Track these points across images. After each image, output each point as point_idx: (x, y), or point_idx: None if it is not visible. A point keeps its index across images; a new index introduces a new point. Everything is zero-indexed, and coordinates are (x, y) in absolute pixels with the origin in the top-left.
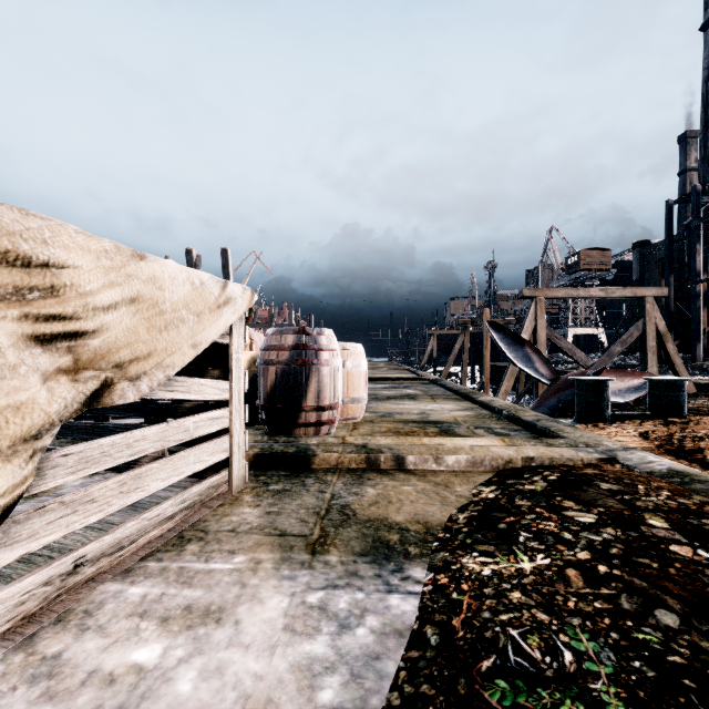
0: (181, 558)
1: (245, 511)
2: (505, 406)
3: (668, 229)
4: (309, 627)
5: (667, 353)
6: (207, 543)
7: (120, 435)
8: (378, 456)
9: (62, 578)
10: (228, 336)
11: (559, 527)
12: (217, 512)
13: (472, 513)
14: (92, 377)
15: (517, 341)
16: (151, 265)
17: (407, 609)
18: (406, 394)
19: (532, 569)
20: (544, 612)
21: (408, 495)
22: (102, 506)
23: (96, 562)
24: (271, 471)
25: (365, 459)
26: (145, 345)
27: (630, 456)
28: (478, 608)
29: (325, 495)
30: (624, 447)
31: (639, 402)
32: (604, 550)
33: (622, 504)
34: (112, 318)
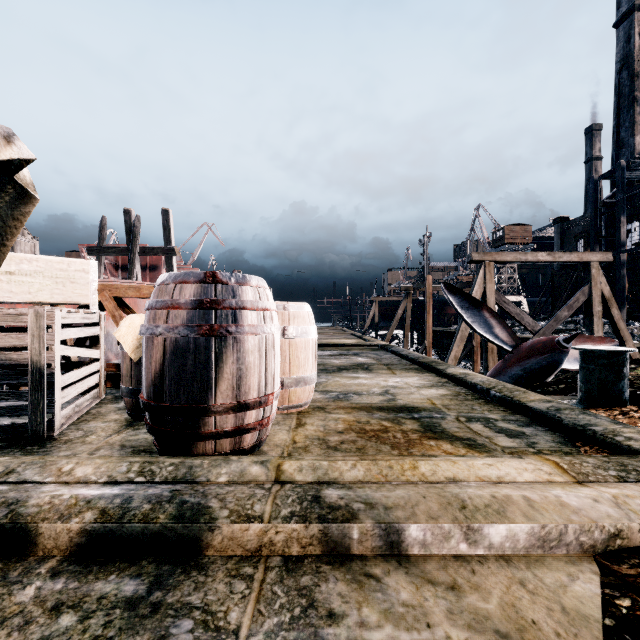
0: None
1: None
2: (489, 382)
3: (594, 203)
4: None
5: (612, 318)
6: None
7: None
8: (346, 529)
9: None
10: None
11: None
12: None
13: None
14: None
15: (475, 305)
16: None
17: None
18: (358, 364)
19: None
20: None
21: None
22: None
23: None
24: (107, 579)
25: (318, 534)
26: None
27: None
28: None
29: None
30: None
31: None
32: None
33: None
34: None
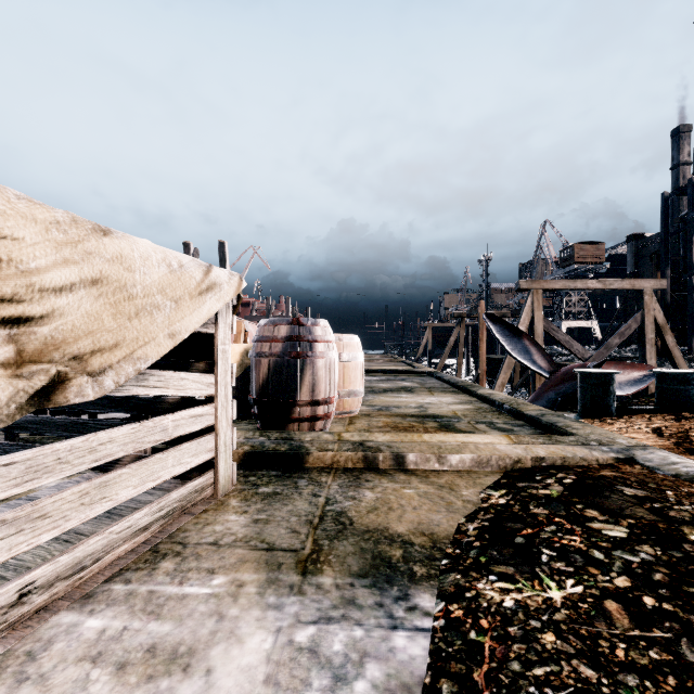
0: (152, 579)
1: (230, 518)
2: (506, 399)
3: (664, 222)
4: (296, 679)
5: (666, 346)
6: (184, 559)
7: (80, 438)
8: (376, 455)
9: (3, 612)
10: (214, 325)
11: (587, 543)
12: (199, 520)
13: (483, 523)
14: (39, 371)
15: (515, 333)
16: (117, 242)
17: (415, 654)
18: (402, 387)
19: (563, 600)
20: (588, 664)
21: (410, 500)
22: (57, 522)
23: (49, 587)
24: (262, 470)
25: (362, 457)
26: (111, 334)
27: (650, 456)
28: (503, 656)
29: (318, 500)
30: (640, 445)
31: (638, 395)
32: (645, 575)
33: (653, 514)
34: (67, 302)
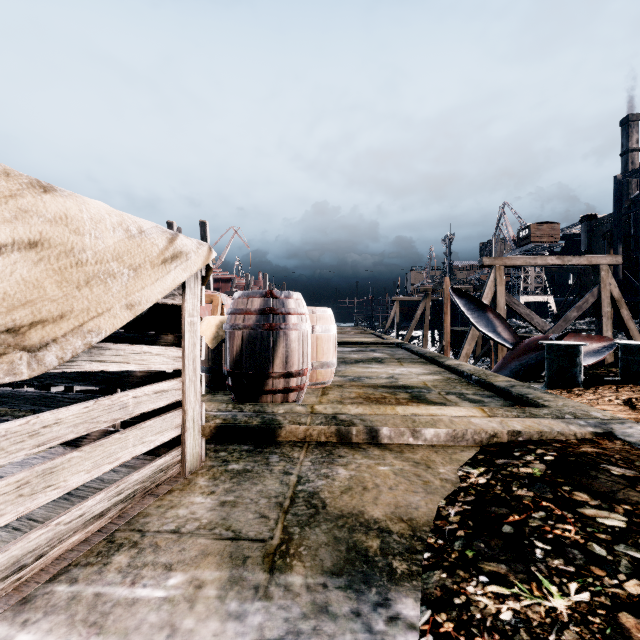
0: (101, 578)
1: (196, 500)
2: (474, 370)
3: (617, 203)
4: None
5: (621, 319)
6: (141, 551)
7: (18, 421)
8: (349, 429)
9: None
10: (181, 296)
11: (583, 535)
12: (163, 502)
13: (464, 506)
14: None
15: (480, 307)
16: (61, 200)
17: None
18: (373, 358)
19: (569, 612)
20: None
21: (385, 479)
22: None
23: None
24: (233, 445)
25: (335, 431)
26: (55, 303)
27: (630, 431)
28: None
29: (290, 478)
30: (615, 418)
31: (594, 365)
32: None
33: None
34: None
